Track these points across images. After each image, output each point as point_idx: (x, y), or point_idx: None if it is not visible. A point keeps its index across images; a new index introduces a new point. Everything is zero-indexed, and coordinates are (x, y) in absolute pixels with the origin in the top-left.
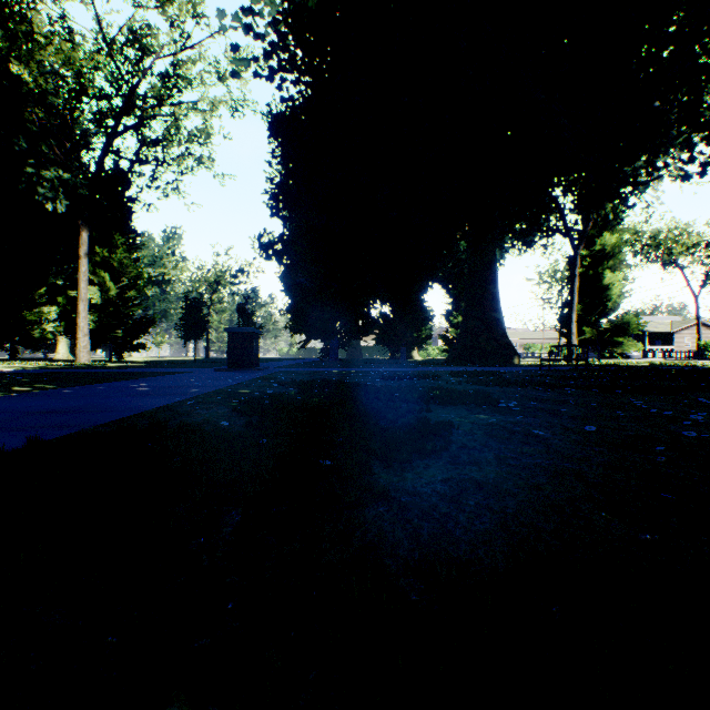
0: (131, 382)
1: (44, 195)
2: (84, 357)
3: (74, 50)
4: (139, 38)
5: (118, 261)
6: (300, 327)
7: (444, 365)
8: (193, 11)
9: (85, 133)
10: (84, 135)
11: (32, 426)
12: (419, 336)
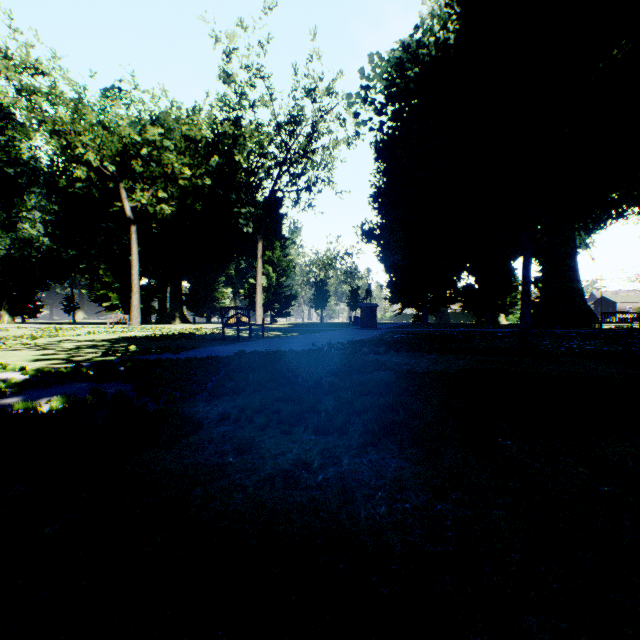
0: (329, 332)
1: (239, 222)
2: (260, 321)
3: (260, 135)
4: (297, 121)
5: (276, 258)
6: (397, 299)
7: (516, 328)
8: (327, 92)
9: (260, 180)
10: (260, 182)
11: (345, 339)
12: (503, 303)
